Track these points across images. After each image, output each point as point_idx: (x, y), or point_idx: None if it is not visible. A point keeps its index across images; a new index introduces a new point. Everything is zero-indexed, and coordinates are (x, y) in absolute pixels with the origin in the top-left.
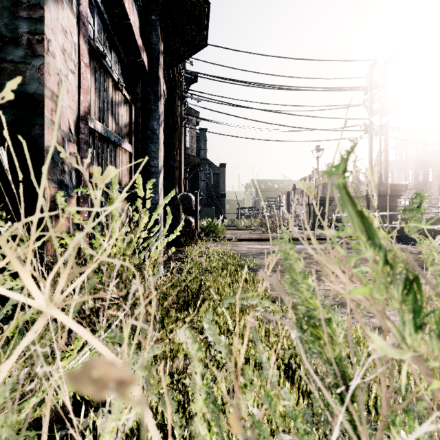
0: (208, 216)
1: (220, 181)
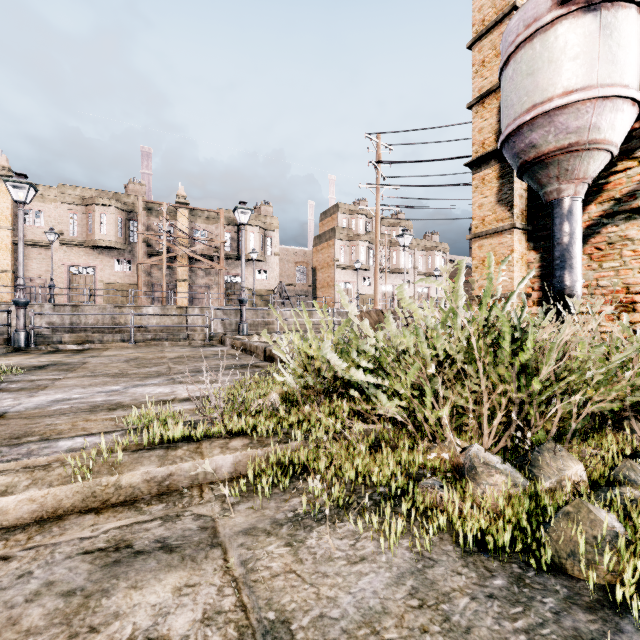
0: None
1: None
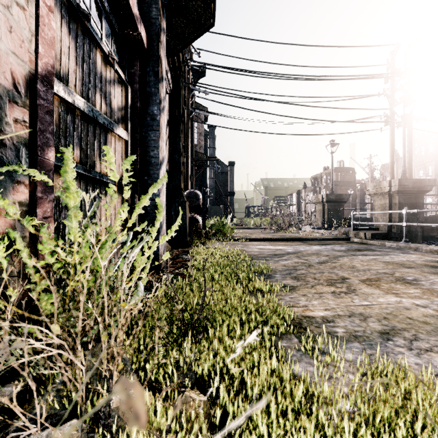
0: (217, 215)
1: (229, 180)
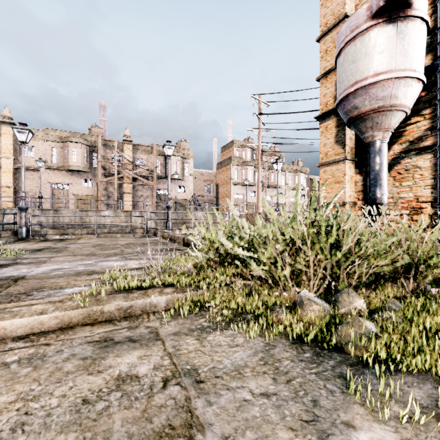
0: None
1: None
